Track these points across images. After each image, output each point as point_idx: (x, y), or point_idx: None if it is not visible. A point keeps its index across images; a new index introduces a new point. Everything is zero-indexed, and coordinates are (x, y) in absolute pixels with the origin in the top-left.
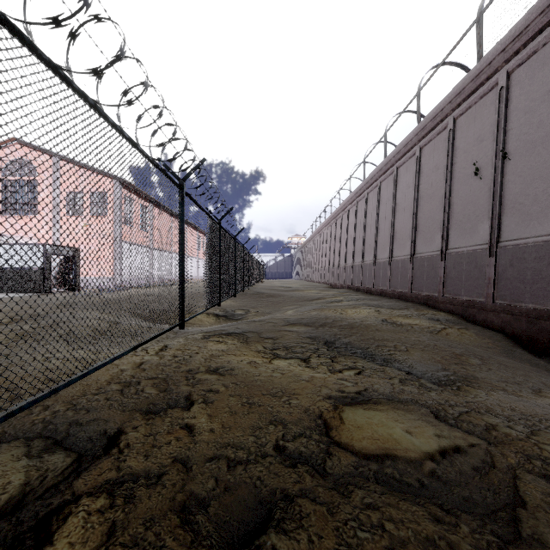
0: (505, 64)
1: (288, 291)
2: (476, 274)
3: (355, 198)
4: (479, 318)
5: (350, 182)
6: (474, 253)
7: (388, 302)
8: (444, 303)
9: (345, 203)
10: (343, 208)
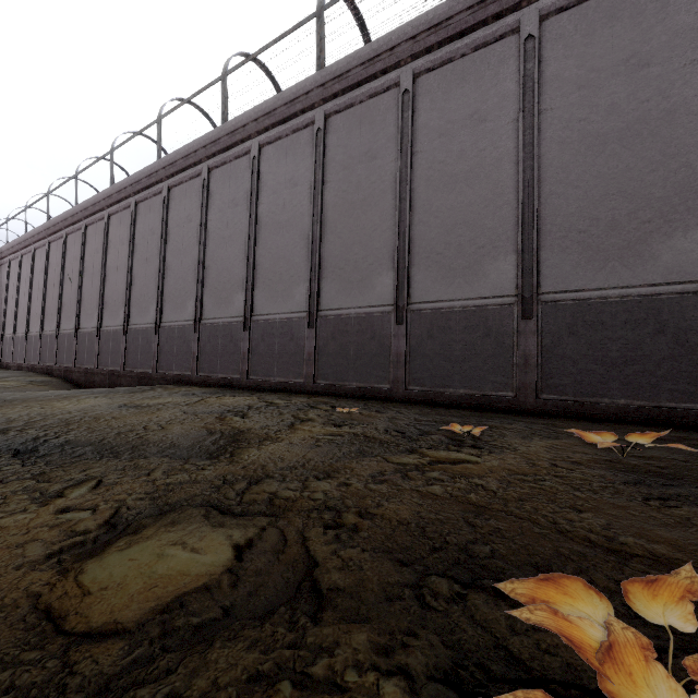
0: (85, 219)
1: None
2: (71, 349)
3: None
4: (70, 378)
5: None
6: (71, 335)
7: (9, 374)
8: (56, 371)
9: None
10: None
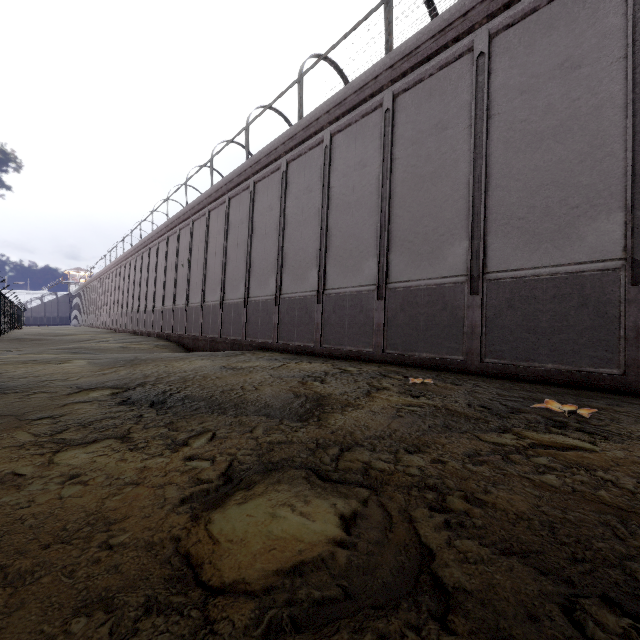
0: (192, 216)
1: (58, 336)
2: (182, 320)
3: (135, 252)
4: (182, 343)
5: (131, 236)
6: (182, 309)
7: (142, 339)
8: (173, 337)
9: (127, 254)
10: (126, 257)
